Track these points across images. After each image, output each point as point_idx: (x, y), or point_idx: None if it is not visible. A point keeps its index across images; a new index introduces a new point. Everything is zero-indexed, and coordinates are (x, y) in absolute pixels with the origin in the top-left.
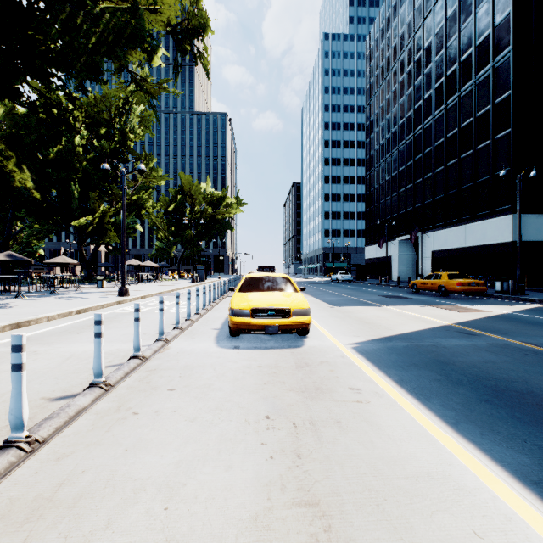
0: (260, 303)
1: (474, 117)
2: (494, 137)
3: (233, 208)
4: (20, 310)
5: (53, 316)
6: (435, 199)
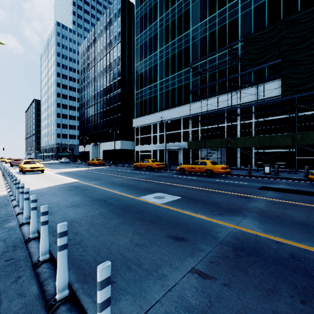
0: (32, 166)
1: (113, 106)
2: (117, 115)
3: None
4: None
5: None
6: (104, 130)
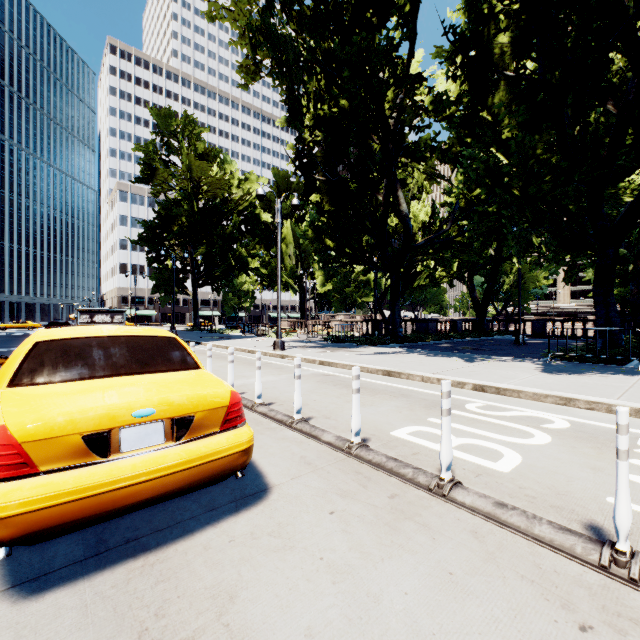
0: None
1: None
2: None
3: None
4: (515, 374)
5: (431, 379)
6: None
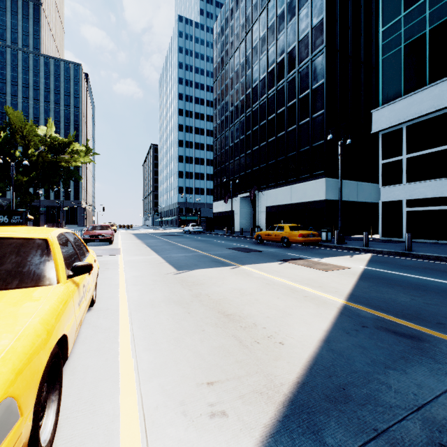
0: None
1: (298, 98)
2: (312, 116)
3: (81, 156)
4: None
5: None
6: (268, 164)
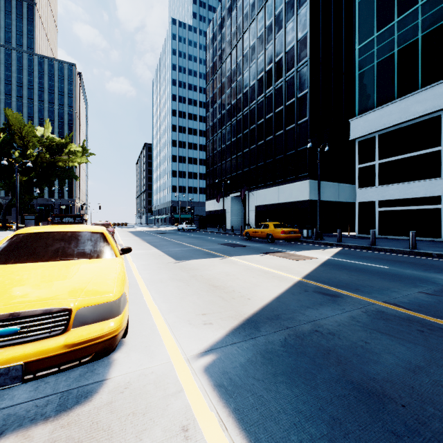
0: None
1: (284, 105)
2: (297, 122)
3: (78, 156)
4: None
5: None
6: (258, 166)
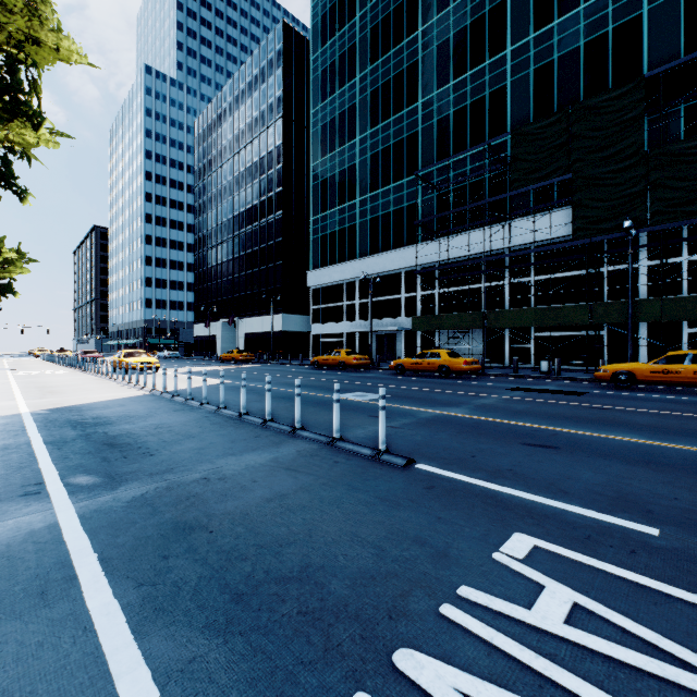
0: (141, 360)
1: (267, 245)
2: (276, 263)
3: (16, 266)
4: None
5: None
6: (247, 294)
